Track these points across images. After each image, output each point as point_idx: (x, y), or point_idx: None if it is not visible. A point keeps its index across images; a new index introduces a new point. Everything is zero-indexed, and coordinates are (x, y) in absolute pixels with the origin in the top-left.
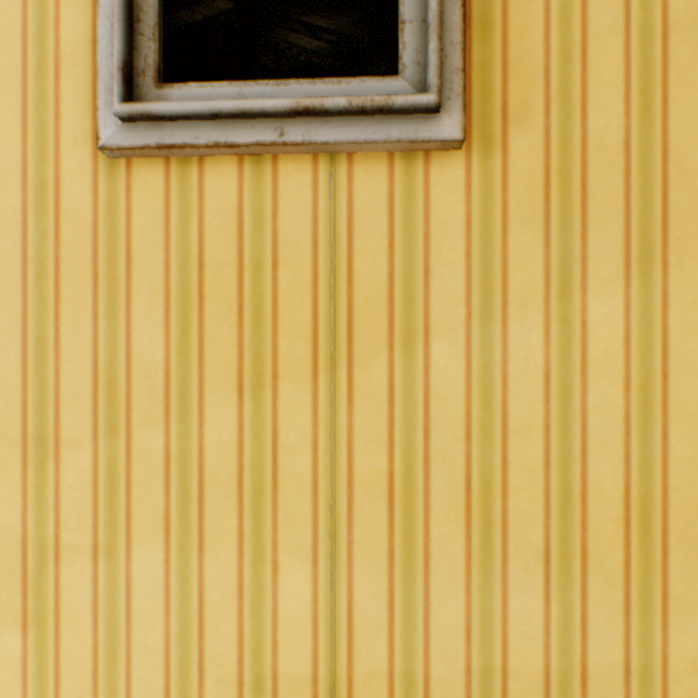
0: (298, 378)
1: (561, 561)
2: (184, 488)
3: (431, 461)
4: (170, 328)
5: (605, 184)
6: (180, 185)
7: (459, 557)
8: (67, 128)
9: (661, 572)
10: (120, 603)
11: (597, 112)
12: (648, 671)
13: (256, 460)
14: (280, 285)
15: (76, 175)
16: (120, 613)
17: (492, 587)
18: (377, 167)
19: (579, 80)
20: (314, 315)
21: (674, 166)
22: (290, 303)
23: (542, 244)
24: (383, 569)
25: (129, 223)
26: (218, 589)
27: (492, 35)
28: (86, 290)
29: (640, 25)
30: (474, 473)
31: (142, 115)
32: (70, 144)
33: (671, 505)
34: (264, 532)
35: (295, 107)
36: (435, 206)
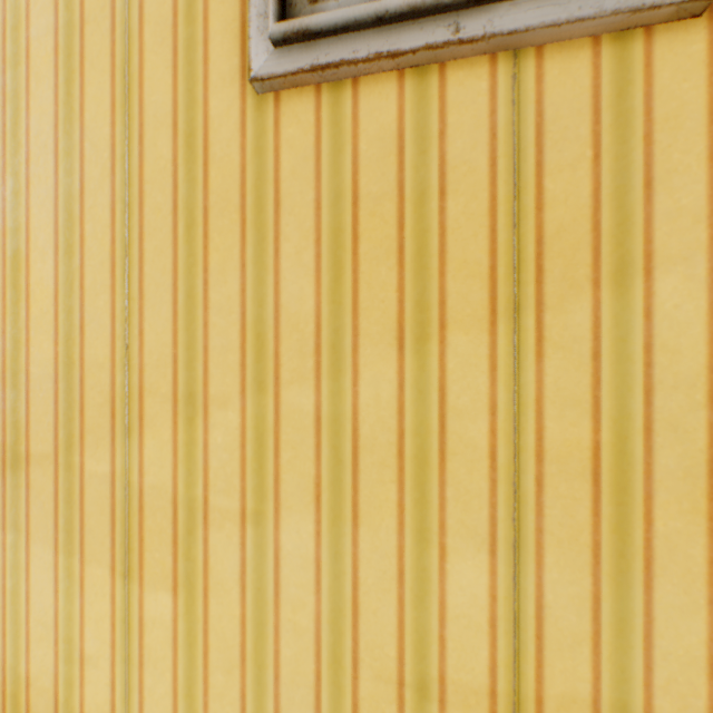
0: (470, 328)
1: None
2: (336, 453)
3: (654, 433)
4: (321, 275)
5: None
6: (331, 114)
7: (698, 562)
8: (214, 69)
9: None
10: (268, 575)
11: None
12: None
13: (419, 425)
14: (448, 217)
15: (224, 117)
16: (268, 586)
17: None
18: (576, 58)
19: None
20: (491, 250)
21: None
22: (461, 238)
23: None
24: (584, 568)
25: (277, 162)
26: (374, 571)
27: None
28: (233, 239)
29: None
30: None
31: (297, 32)
32: (217, 86)
33: None
34: (428, 510)
35: None
36: (661, 97)
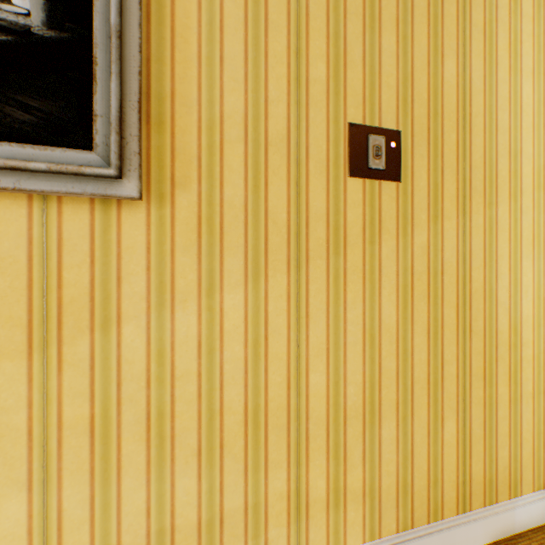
0: (16, 357)
1: (208, 452)
2: None
3: (123, 404)
4: None
5: (234, 228)
6: None
7: (143, 463)
8: None
9: (265, 448)
10: None
11: (229, 186)
12: (258, 505)
13: None
14: None
15: None
16: None
17: (165, 477)
18: (82, 207)
19: (219, 166)
20: (30, 310)
21: (272, 220)
22: (9, 302)
23: (197, 263)
24: (87, 482)
25: None
26: None
27: (165, 130)
28: None
29: (254, 139)
30: (153, 408)
31: None
32: None
33: (270, 409)
34: None
35: (3, 165)
36: (126, 236)
